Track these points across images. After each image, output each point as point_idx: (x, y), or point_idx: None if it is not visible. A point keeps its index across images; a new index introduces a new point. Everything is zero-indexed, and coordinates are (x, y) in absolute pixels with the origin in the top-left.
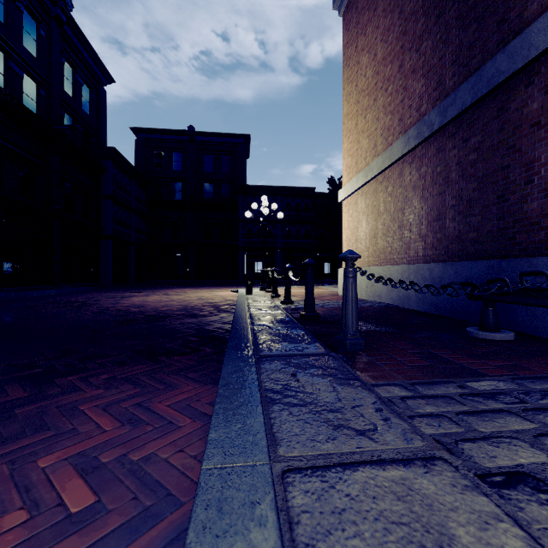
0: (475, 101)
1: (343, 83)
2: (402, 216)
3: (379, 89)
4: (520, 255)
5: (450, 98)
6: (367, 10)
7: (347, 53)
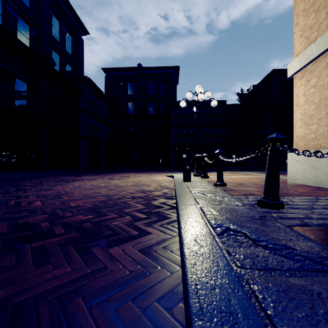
0: None
1: None
2: None
3: None
4: None
5: None
6: None
7: None
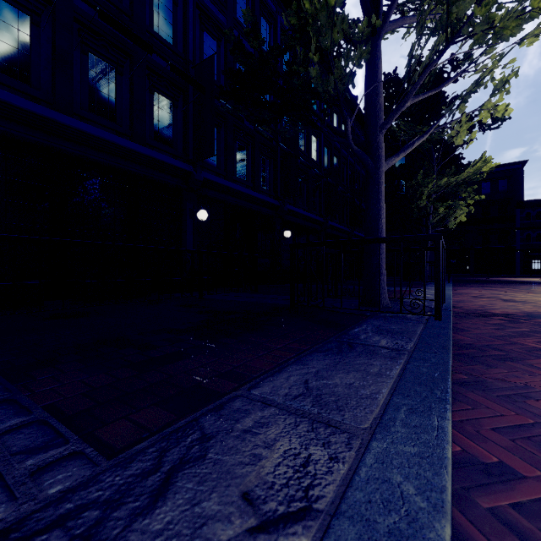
0: None
1: None
2: None
3: None
4: None
5: None
6: None
7: None
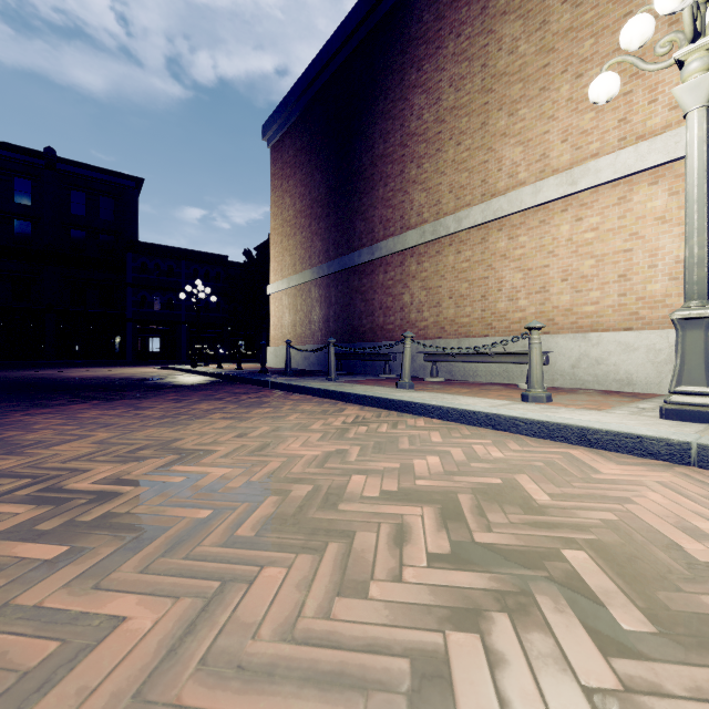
0: (340, 270)
1: (271, 202)
2: (311, 315)
3: (298, 229)
4: (353, 342)
5: (331, 263)
6: (290, 168)
7: (274, 182)
